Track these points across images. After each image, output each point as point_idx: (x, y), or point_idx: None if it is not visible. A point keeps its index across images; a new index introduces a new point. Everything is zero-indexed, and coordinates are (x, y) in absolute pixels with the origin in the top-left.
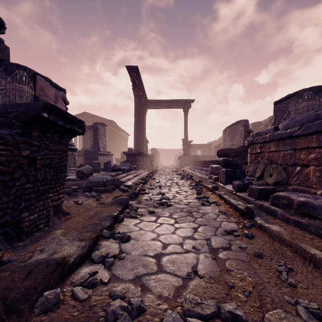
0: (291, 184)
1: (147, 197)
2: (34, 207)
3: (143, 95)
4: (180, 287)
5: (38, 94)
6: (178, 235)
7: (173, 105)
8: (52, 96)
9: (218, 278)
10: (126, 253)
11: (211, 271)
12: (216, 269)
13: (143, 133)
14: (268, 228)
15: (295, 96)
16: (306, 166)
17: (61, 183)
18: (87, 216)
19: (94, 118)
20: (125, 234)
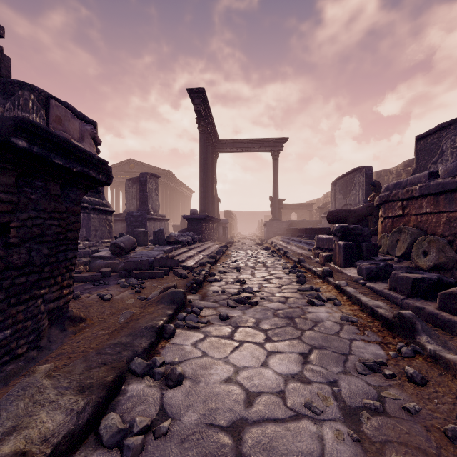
0: None
1: (217, 288)
2: (4, 317)
3: (213, 133)
4: None
5: (53, 128)
6: (274, 370)
7: (256, 147)
8: (75, 131)
9: None
10: (172, 417)
11: None
12: None
13: (213, 187)
14: (456, 364)
15: (452, 125)
16: None
17: (65, 269)
18: (112, 325)
19: (144, 168)
20: (172, 370)
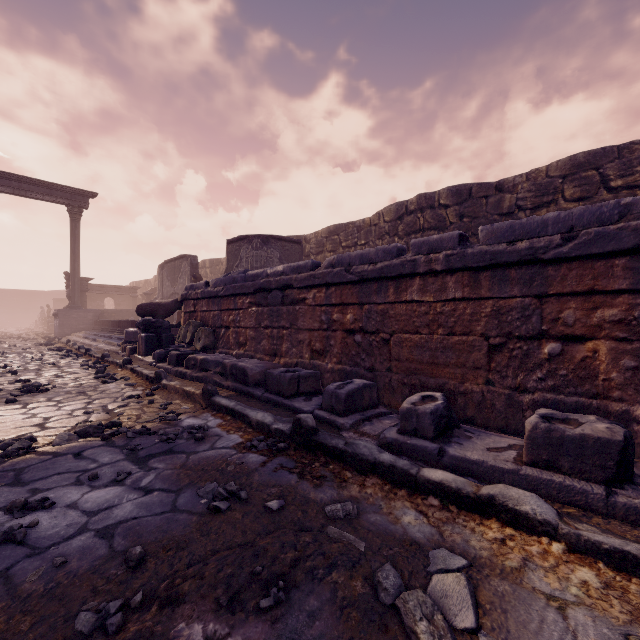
0: (219, 348)
1: None
2: None
3: None
4: (70, 429)
5: None
6: (65, 410)
7: (38, 192)
8: None
9: (108, 419)
10: None
11: (102, 418)
12: (107, 417)
13: None
14: (168, 384)
15: (246, 240)
16: (229, 328)
17: None
18: None
19: None
20: None
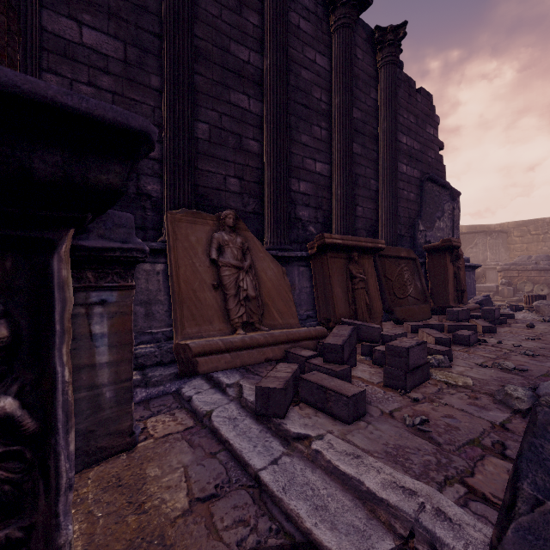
0: None
1: None
2: None
3: None
4: None
5: None
6: None
7: None
8: None
9: None
10: None
11: None
12: None
13: None
14: None
15: (482, 233)
16: None
17: None
18: None
19: None
20: None
